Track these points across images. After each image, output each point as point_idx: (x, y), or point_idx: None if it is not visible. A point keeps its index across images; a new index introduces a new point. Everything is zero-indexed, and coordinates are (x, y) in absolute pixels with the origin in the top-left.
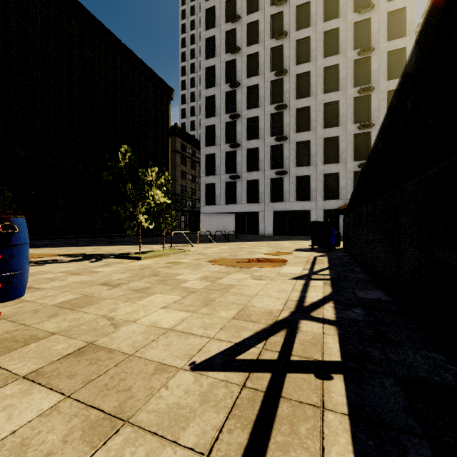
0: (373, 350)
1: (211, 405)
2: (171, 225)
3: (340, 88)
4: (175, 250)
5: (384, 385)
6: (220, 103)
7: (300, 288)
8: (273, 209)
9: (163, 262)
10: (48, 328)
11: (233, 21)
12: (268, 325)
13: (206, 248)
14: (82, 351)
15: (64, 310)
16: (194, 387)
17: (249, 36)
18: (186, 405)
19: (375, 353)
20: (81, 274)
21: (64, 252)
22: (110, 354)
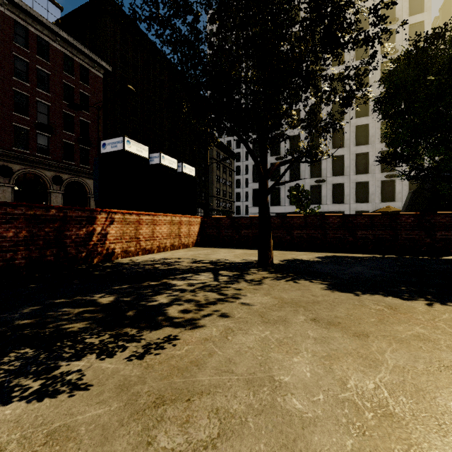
0: None
1: None
2: None
3: (369, 114)
4: None
5: None
6: None
7: None
8: None
9: None
10: None
11: None
12: None
13: None
14: None
15: None
16: None
17: None
18: None
19: None
20: None
21: None
22: None
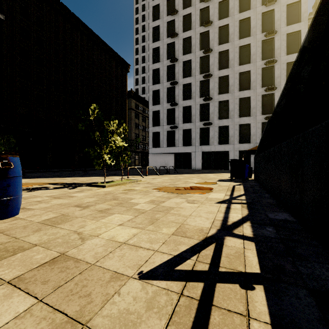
0: (285, 263)
1: (154, 312)
2: (127, 162)
3: (251, 61)
4: (130, 181)
5: (299, 296)
6: (163, 74)
7: (223, 210)
8: (202, 150)
9: (121, 189)
10: (32, 241)
11: (173, 14)
12: (200, 241)
13: (152, 179)
14: (55, 260)
15: (46, 226)
16: (141, 294)
17: (184, 24)
18: (134, 311)
19: (287, 266)
20: (61, 198)
21: (51, 181)
22: (76, 263)
